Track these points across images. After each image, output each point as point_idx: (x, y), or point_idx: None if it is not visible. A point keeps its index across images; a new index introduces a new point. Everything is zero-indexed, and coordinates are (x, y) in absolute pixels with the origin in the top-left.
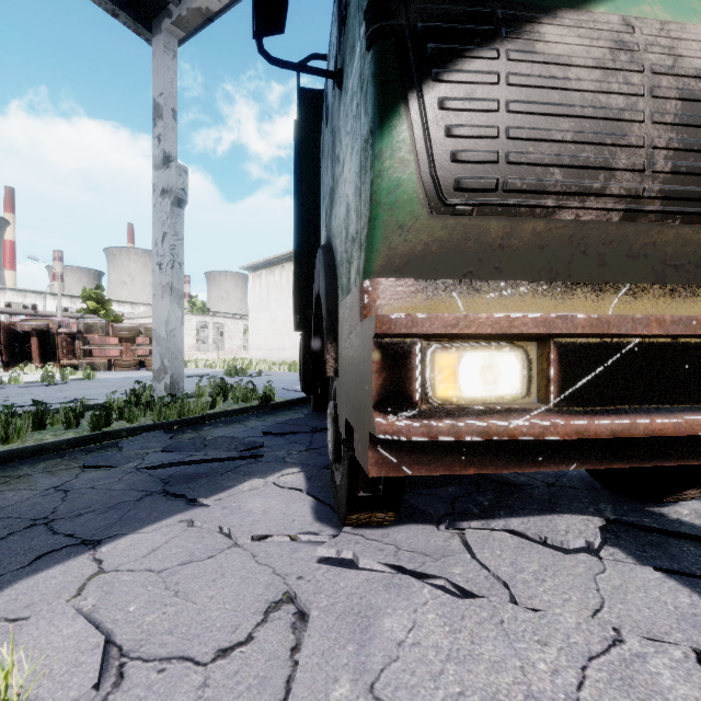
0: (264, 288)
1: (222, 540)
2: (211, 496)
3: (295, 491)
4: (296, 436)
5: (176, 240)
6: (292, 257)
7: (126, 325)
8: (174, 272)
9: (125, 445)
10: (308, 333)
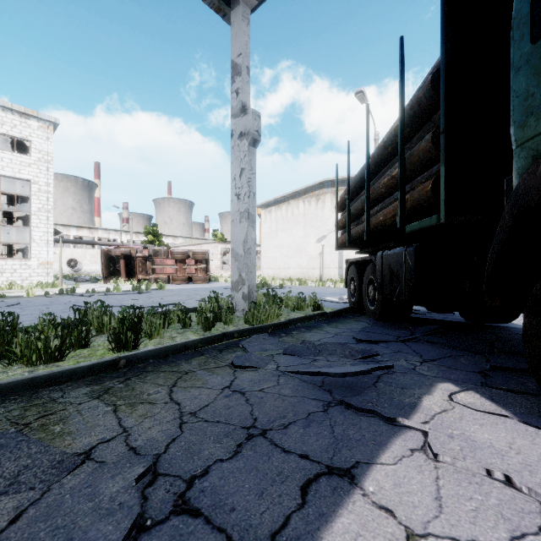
0: (273, 221)
1: (513, 493)
2: (410, 416)
3: (504, 418)
4: (391, 345)
5: (251, 174)
6: (296, 195)
7: (180, 251)
8: (250, 200)
9: (246, 346)
10: (419, 244)
